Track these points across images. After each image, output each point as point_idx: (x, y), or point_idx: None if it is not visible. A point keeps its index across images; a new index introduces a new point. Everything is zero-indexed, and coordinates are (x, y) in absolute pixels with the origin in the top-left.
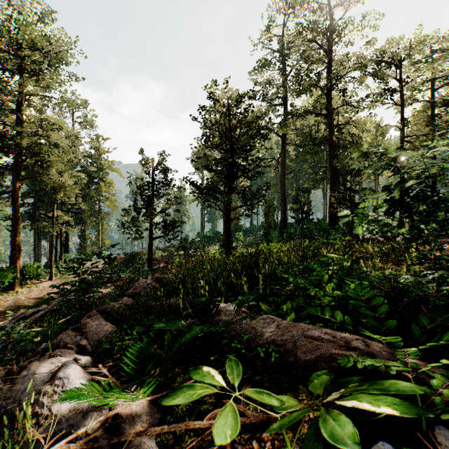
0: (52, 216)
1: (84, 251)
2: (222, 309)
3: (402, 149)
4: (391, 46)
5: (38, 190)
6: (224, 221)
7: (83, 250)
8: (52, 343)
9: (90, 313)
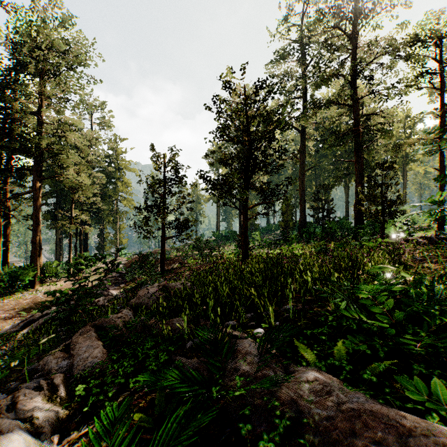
0: (70, 215)
1: (103, 250)
2: (239, 349)
3: (442, 138)
4: (427, 24)
5: (59, 190)
6: (239, 220)
7: (102, 249)
8: (38, 364)
9: (84, 329)
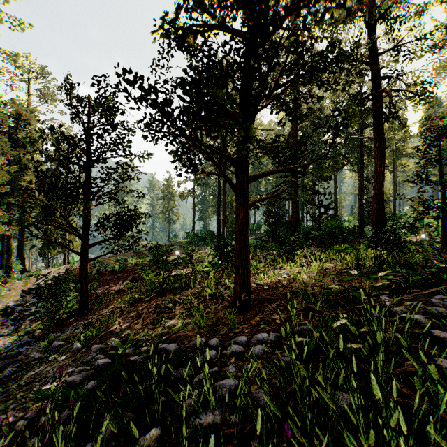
0: None
1: (48, 255)
2: None
3: None
4: None
5: None
6: (218, 218)
7: (47, 254)
8: None
9: None
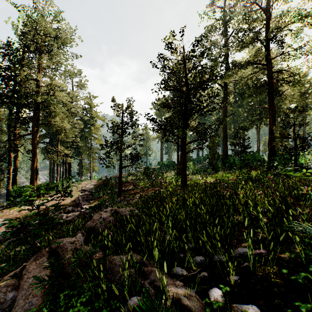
0: (57, 150)
1: (81, 174)
2: None
3: None
4: None
5: (52, 133)
6: (177, 153)
7: (81, 174)
8: None
9: (39, 254)
